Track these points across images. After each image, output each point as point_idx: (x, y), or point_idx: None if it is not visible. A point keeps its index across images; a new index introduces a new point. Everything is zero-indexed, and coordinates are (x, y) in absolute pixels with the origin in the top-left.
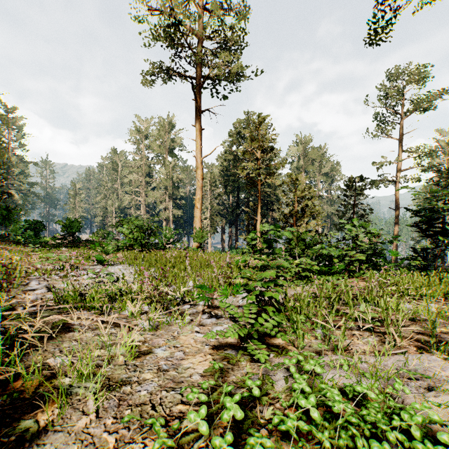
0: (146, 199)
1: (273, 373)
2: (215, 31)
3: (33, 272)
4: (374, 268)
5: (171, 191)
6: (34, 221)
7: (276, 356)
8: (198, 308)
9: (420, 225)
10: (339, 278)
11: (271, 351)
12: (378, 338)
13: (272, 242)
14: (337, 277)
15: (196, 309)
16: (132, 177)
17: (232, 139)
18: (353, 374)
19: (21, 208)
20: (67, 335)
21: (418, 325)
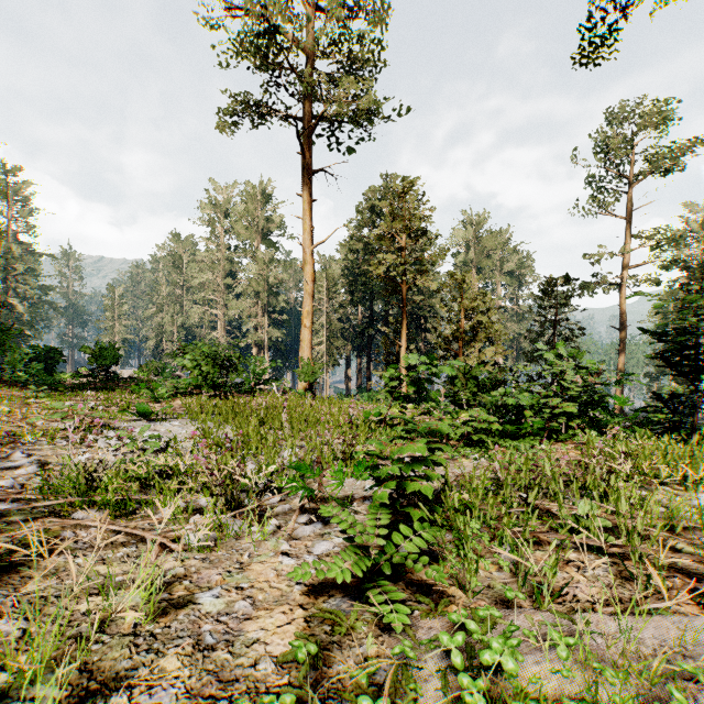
0: (227, 312)
1: (418, 658)
2: (333, 43)
3: (23, 435)
4: (590, 425)
5: (266, 299)
6: (46, 347)
7: (426, 615)
8: (293, 501)
9: (668, 356)
10: (534, 443)
11: (417, 601)
12: (614, 569)
13: (424, 383)
14: (532, 442)
15: (291, 504)
16: (204, 278)
17: (362, 217)
18: (578, 666)
19: (27, 326)
20: (44, 563)
21: (682, 540)
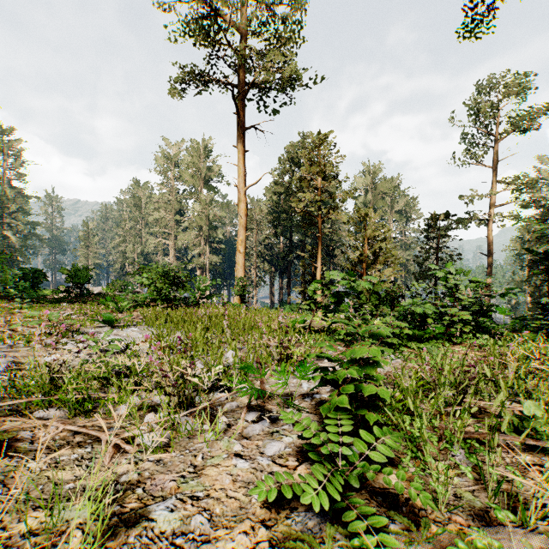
0: (176, 242)
1: None
2: (262, 24)
3: (3, 339)
4: (477, 330)
5: (207, 232)
6: (33, 269)
7: (410, 541)
8: (239, 399)
9: None
10: (438, 345)
11: (388, 516)
12: None
13: (343, 295)
14: (436, 344)
15: (237, 401)
16: (158, 215)
17: (284, 166)
18: None
19: (19, 253)
20: None
21: None
